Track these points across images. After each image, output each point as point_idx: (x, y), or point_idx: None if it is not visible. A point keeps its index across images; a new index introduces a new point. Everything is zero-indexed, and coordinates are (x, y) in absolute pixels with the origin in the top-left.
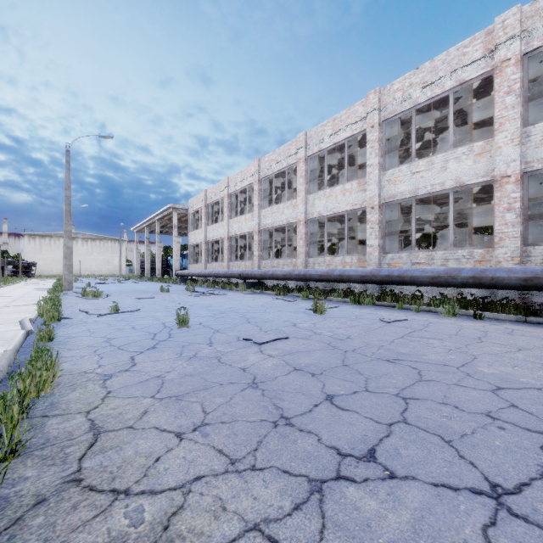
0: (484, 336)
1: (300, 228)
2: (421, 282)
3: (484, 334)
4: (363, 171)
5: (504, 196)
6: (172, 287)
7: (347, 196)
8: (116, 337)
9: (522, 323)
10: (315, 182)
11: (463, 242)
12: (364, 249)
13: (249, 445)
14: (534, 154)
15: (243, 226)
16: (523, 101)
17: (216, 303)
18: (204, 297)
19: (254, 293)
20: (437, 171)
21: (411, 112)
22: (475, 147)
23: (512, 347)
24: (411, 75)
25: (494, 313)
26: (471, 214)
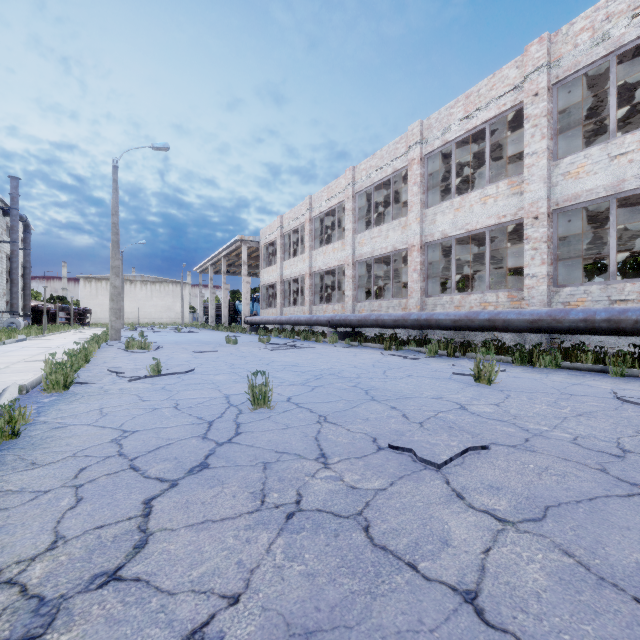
0: None
1: (414, 256)
2: None
3: None
4: (499, 177)
5: None
6: (241, 337)
7: (489, 205)
8: (139, 429)
9: None
10: None
11: None
12: (481, 289)
13: None
14: None
15: (330, 258)
16: None
17: (303, 360)
18: (283, 351)
19: (350, 347)
20: None
21: (602, 66)
22: None
23: None
24: (610, 2)
25: None
26: None
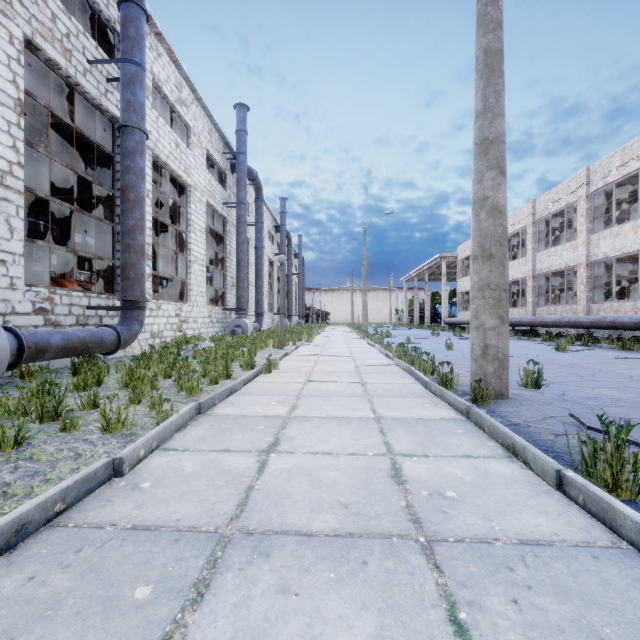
0: None
1: (580, 272)
2: None
3: None
4: None
5: None
6: (441, 333)
7: (639, 234)
8: None
9: None
10: (618, 209)
11: None
12: None
13: (467, 366)
14: None
15: (515, 271)
16: None
17: None
18: (468, 340)
19: (519, 340)
20: None
21: None
22: None
23: None
24: None
25: None
26: None
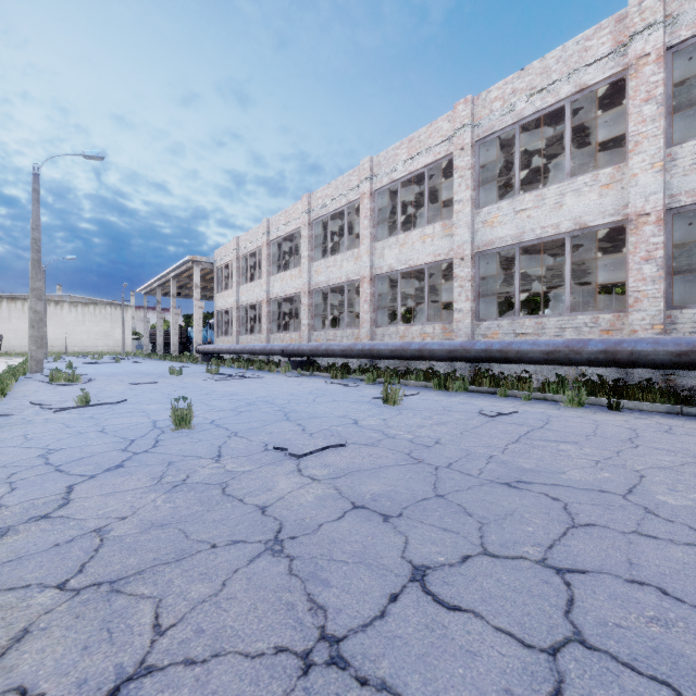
0: (636, 437)
1: (365, 287)
2: (531, 358)
3: (635, 434)
4: (447, 214)
5: (641, 241)
6: (190, 367)
7: (428, 243)
8: (64, 447)
9: (676, 416)
10: (384, 228)
11: (575, 308)
12: (446, 318)
13: None
14: (682, 184)
15: (287, 285)
16: (665, 112)
17: (245, 389)
18: (229, 381)
19: (301, 376)
20: (549, 209)
21: (514, 130)
22: (601, 175)
23: (687, 455)
24: (515, 79)
25: (635, 401)
26: (586, 271)
